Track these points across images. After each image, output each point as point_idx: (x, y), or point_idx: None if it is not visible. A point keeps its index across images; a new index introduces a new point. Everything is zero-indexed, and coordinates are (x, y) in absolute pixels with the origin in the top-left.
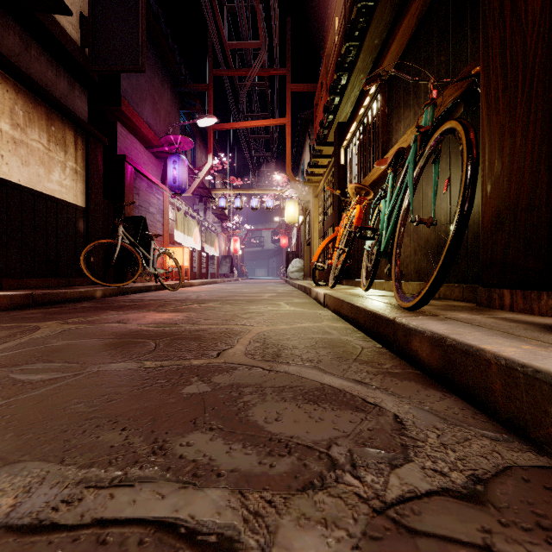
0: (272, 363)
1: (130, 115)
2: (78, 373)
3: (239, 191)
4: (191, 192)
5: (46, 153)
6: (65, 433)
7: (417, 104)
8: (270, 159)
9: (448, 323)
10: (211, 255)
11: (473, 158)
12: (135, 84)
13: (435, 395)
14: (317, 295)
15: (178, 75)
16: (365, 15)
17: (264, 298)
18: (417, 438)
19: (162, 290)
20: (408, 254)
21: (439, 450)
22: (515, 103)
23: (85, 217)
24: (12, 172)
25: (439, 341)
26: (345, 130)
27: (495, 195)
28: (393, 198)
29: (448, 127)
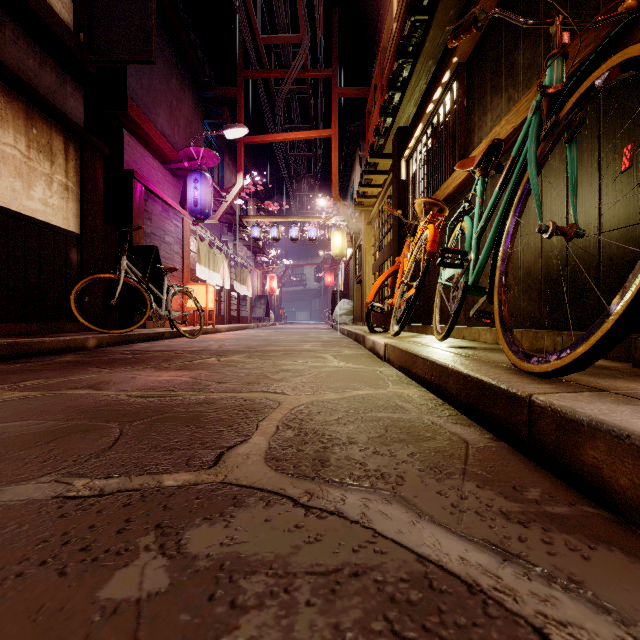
0: (313, 484)
1: (140, 121)
2: None
3: (276, 218)
4: (218, 219)
5: (24, 163)
6: None
7: (512, 86)
8: (313, 181)
9: None
10: (243, 295)
11: None
12: (147, 83)
13: None
14: (374, 345)
15: (202, 77)
16: None
17: (304, 349)
18: None
19: (179, 337)
20: None
21: None
22: None
23: (79, 246)
24: None
25: None
26: (407, 137)
27: None
28: (488, 209)
29: (619, 62)
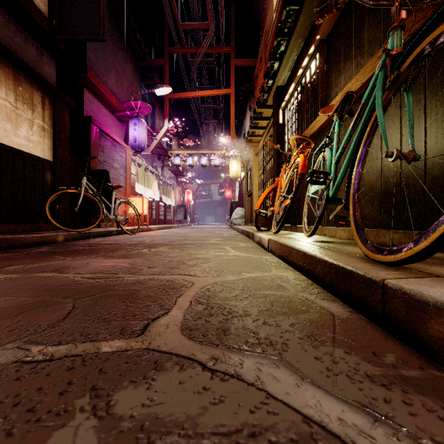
0: (218, 350)
1: (96, 82)
2: None
3: (191, 151)
4: (150, 151)
5: (13, 111)
6: None
7: (359, 55)
8: (217, 125)
9: None
10: (168, 205)
11: None
12: (101, 56)
13: None
14: (261, 240)
15: (139, 52)
16: None
17: (211, 242)
18: None
19: (123, 234)
20: None
21: None
22: None
23: (53, 170)
24: None
25: None
26: (283, 93)
27: None
28: (343, 142)
29: None
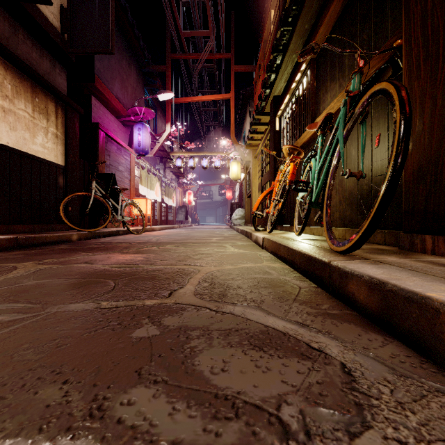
0: (219, 303)
1: (102, 90)
2: (38, 314)
3: (192, 153)
4: (153, 154)
5: (31, 121)
6: (4, 387)
7: (341, 77)
8: (217, 127)
9: (382, 266)
10: (170, 206)
11: (407, 113)
12: (107, 64)
13: (376, 339)
14: (257, 239)
15: (143, 58)
16: (297, 4)
17: (212, 241)
18: (370, 394)
19: (129, 234)
20: (334, 204)
21: (397, 411)
22: (436, 69)
23: (65, 174)
24: (2, 136)
25: (378, 286)
26: (279, 102)
27: (417, 151)
28: (323, 156)
29: (378, 88)
